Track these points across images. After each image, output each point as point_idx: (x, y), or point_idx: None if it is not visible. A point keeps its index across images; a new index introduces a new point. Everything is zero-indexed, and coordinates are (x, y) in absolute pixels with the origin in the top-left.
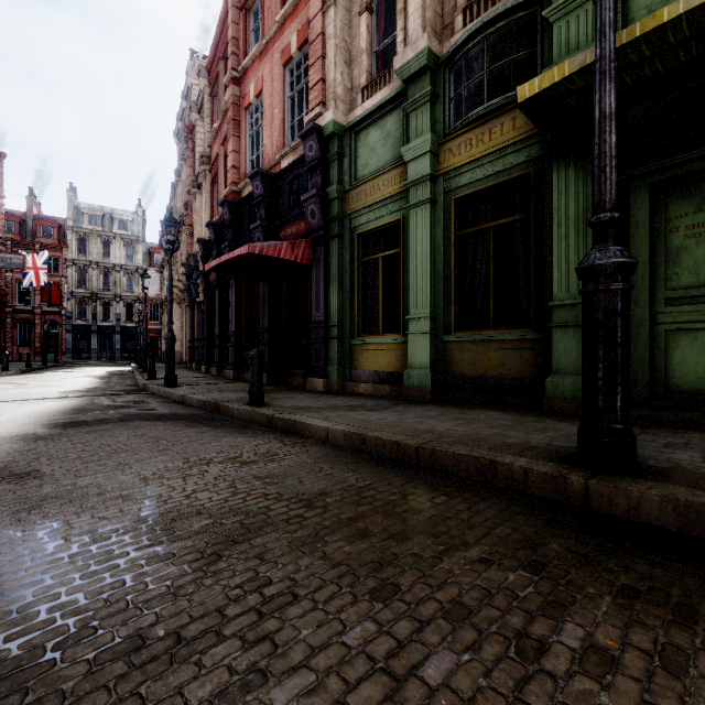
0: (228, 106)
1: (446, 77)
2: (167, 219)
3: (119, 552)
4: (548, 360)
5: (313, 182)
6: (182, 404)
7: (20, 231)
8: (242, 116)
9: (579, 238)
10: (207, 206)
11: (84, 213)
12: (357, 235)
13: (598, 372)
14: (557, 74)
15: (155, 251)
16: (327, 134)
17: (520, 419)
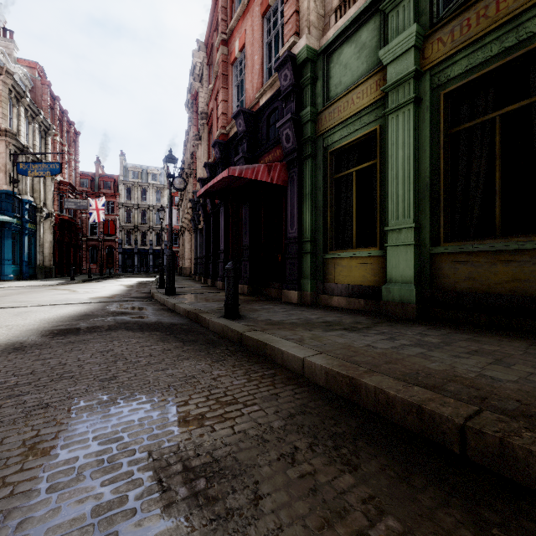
0: (218, 64)
1: None
2: (168, 157)
3: None
4: None
5: (287, 109)
6: (172, 312)
7: (91, 186)
8: (229, 70)
9: None
10: (205, 152)
11: (129, 170)
12: (330, 153)
13: None
14: None
15: (176, 195)
16: (301, 61)
17: None
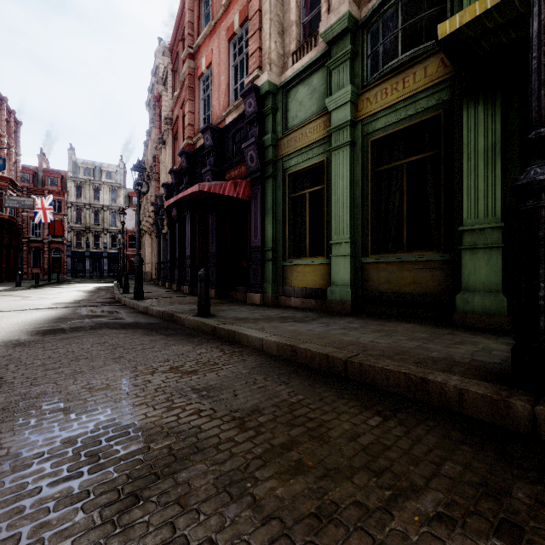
0: (185, 76)
1: (364, 37)
2: (136, 166)
3: (32, 487)
4: (457, 279)
5: (252, 132)
6: (145, 314)
7: (33, 181)
8: (196, 84)
9: (488, 169)
10: (170, 157)
11: (80, 166)
12: (288, 175)
13: (539, 292)
14: (479, 7)
15: (133, 195)
16: (263, 93)
17: (435, 331)
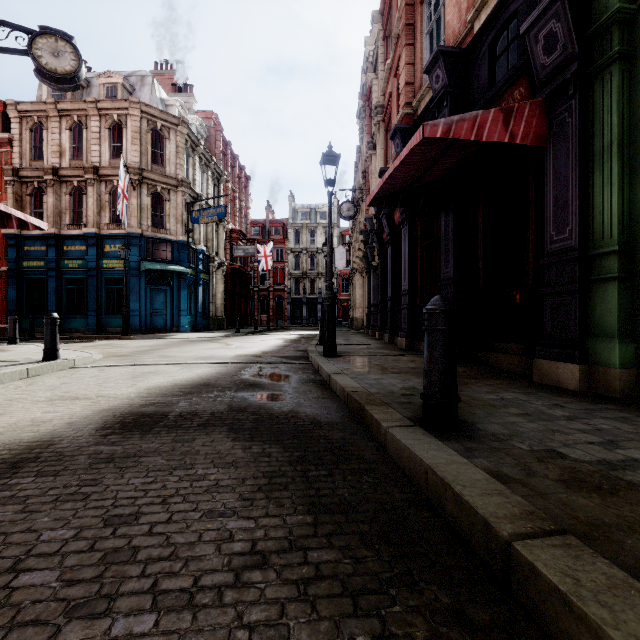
0: (400, 14)
1: None
2: (326, 154)
3: None
4: None
5: None
6: (323, 389)
7: (262, 233)
8: (417, 14)
9: None
10: (381, 160)
11: (298, 212)
12: None
13: None
14: None
15: (346, 233)
16: None
17: None
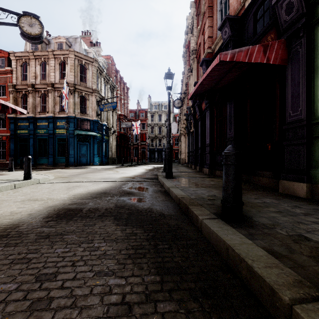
0: (205, 1)
1: None
2: (167, 73)
3: None
4: None
5: None
6: (166, 196)
7: (135, 116)
8: (214, 0)
9: None
10: (195, 77)
11: (153, 105)
12: None
13: None
14: None
15: (177, 116)
16: None
17: None
